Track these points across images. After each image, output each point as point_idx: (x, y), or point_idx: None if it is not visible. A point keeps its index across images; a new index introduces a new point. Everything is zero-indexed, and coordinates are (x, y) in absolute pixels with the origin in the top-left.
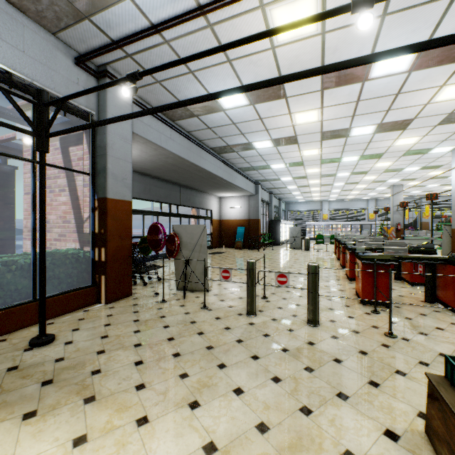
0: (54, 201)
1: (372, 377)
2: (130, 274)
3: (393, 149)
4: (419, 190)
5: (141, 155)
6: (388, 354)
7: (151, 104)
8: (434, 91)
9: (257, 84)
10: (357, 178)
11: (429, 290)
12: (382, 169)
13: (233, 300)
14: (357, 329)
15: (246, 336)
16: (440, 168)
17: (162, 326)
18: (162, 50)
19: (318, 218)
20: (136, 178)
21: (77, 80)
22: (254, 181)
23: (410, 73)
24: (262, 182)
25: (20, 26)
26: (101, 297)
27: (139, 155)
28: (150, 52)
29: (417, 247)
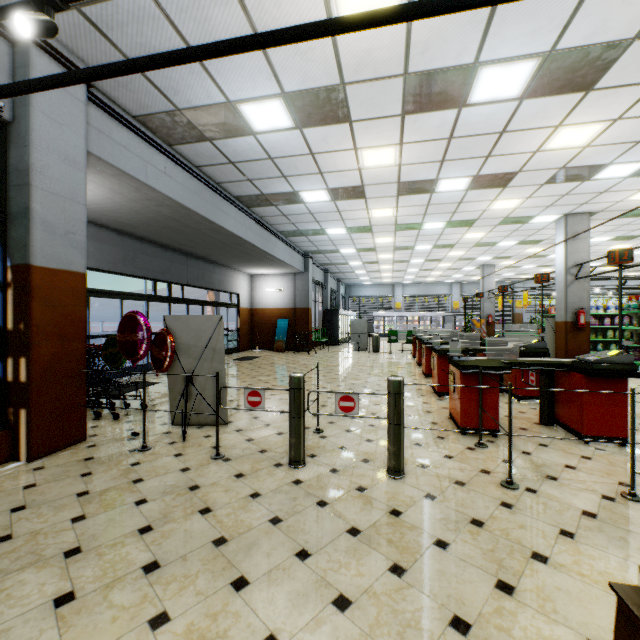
0: None
1: (501, 573)
2: (83, 403)
3: (488, 215)
4: (513, 272)
5: (112, 198)
6: (514, 521)
7: (128, 109)
8: (547, 133)
9: (306, 28)
10: (440, 253)
11: (546, 407)
12: (472, 242)
13: (268, 438)
14: (462, 478)
15: (287, 509)
16: (540, 243)
17: (133, 502)
18: (139, 3)
19: (390, 307)
20: (109, 238)
21: None
22: (303, 253)
23: (521, 102)
24: (314, 254)
25: None
26: (19, 449)
27: (110, 198)
28: (116, 5)
29: (526, 346)
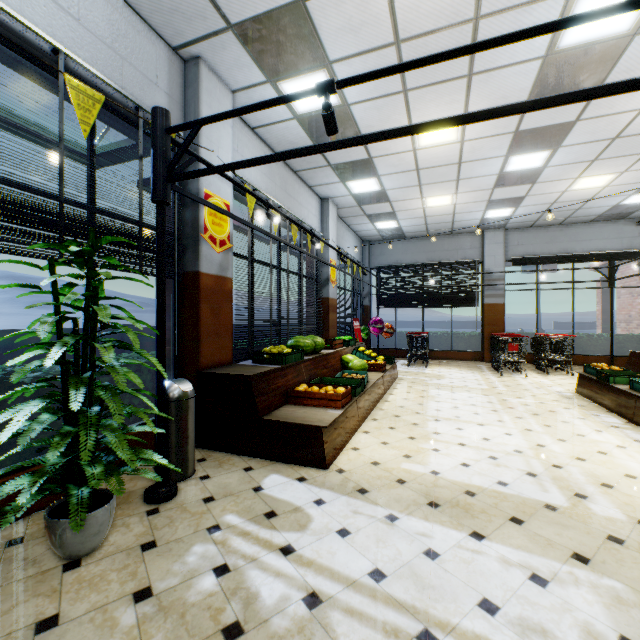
0: (633, 302)
1: None
2: None
3: None
4: None
5: None
6: None
7: None
8: None
9: None
10: None
11: None
12: None
13: None
14: None
15: None
16: None
17: None
18: None
19: None
20: None
21: (638, 234)
22: None
23: None
24: None
25: (604, 228)
26: None
27: None
28: None
29: None
